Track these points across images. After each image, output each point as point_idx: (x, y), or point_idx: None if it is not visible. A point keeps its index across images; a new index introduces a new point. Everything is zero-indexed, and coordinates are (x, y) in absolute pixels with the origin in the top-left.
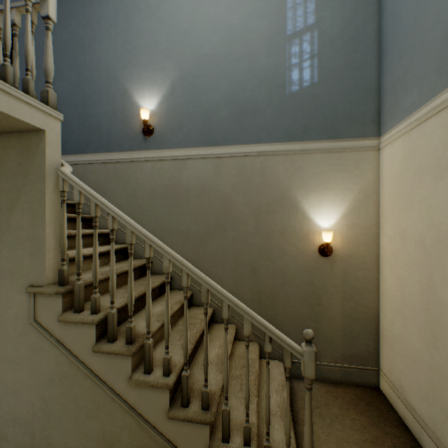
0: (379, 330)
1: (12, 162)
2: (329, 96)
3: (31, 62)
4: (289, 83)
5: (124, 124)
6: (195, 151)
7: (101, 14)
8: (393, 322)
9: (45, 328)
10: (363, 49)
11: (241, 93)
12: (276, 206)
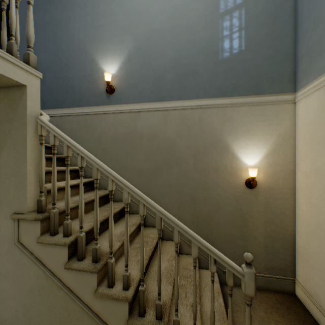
0: (295, 247)
1: (0, 112)
2: (254, 60)
3: (15, 29)
4: (221, 51)
5: (91, 85)
6: (147, 105)
7: (74, 0)
8: (308, 242)
9: (27, 248)
10: (282, 22)
11: (183, 59)
12: (211, 148)
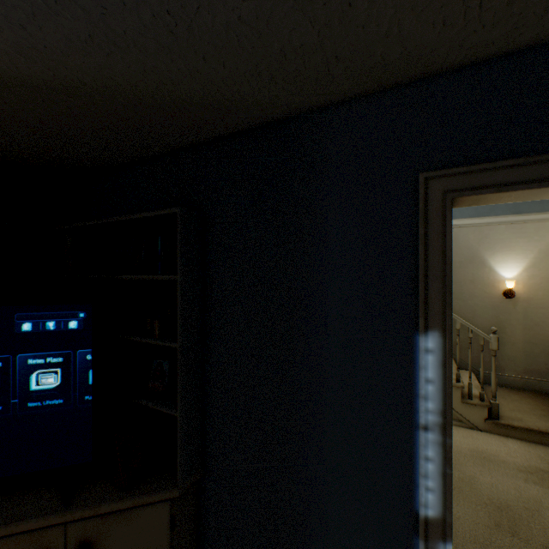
0: None
1: None
2: None
3: None
4: None
5: None
6: None
7: None
8: None
9: None
10: None
11: None
12: (466, 262)
